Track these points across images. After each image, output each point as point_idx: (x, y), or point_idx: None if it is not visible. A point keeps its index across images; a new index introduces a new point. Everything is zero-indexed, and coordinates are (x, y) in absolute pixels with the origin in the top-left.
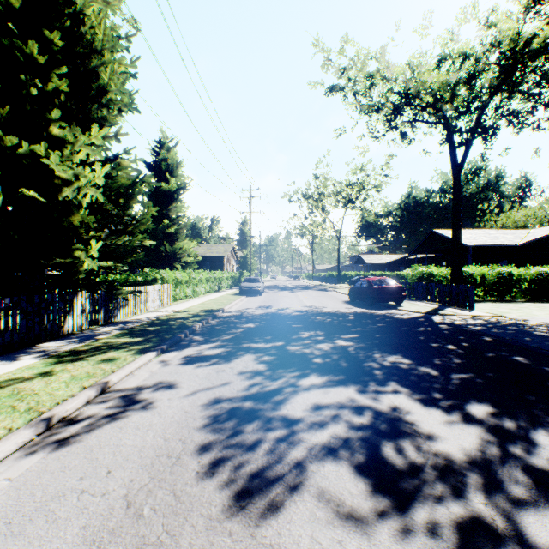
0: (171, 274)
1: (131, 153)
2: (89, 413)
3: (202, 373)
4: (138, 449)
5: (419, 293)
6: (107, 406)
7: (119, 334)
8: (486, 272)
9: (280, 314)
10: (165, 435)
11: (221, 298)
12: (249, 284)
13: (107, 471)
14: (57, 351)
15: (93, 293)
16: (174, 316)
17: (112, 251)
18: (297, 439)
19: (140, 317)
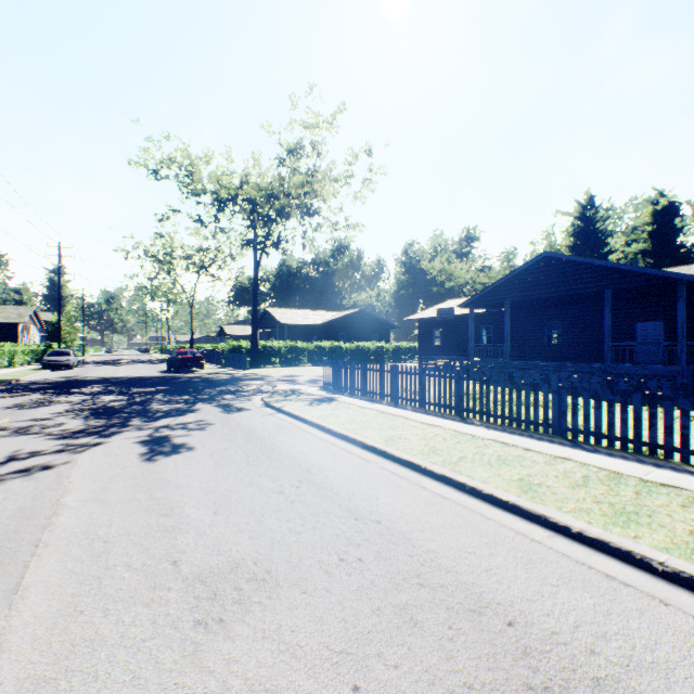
0: None
1: None
2: None
3: (5, 399)
4: None
5: (229, 362)
6: None
7: None
8: (284, 345)
9: (83, 380)
10: None
11: (16, 373)
12: (56, 357)
13: None
14: None
15: None
16: None
17: None
18: (55, 403)
19: None
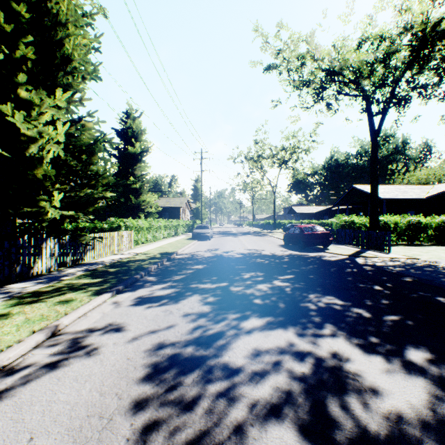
0: (133, 222)
1: (94, 117)
2: (32, 361)
3: (150, 315)
4: (70, 406)
5: (342, 238)
6: (52, 351)
7: (82, 276)
8: (399, 220)
9: (226, 256)
10: (102, 388)
11: (176, 243)
12: (200, 230)
13: (29, 438)
14: (21, 292)
15: (58, 239)
16: (134, 259)
17: (76, 202)
18: (237, 394)
19: (104, 259)
